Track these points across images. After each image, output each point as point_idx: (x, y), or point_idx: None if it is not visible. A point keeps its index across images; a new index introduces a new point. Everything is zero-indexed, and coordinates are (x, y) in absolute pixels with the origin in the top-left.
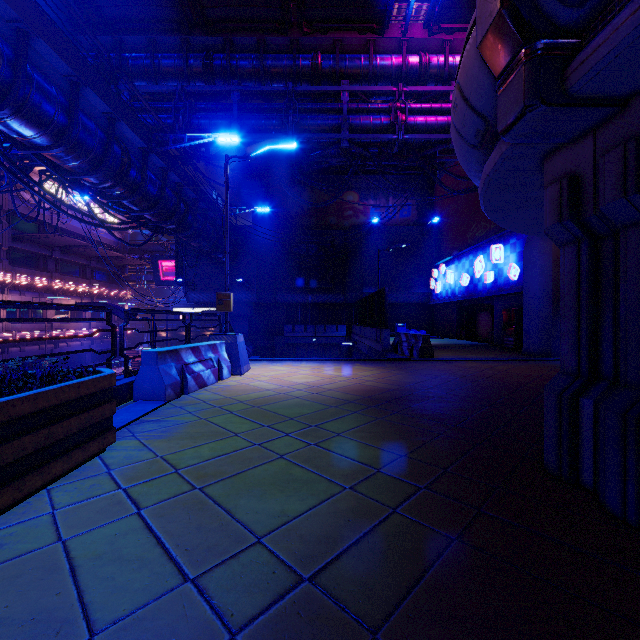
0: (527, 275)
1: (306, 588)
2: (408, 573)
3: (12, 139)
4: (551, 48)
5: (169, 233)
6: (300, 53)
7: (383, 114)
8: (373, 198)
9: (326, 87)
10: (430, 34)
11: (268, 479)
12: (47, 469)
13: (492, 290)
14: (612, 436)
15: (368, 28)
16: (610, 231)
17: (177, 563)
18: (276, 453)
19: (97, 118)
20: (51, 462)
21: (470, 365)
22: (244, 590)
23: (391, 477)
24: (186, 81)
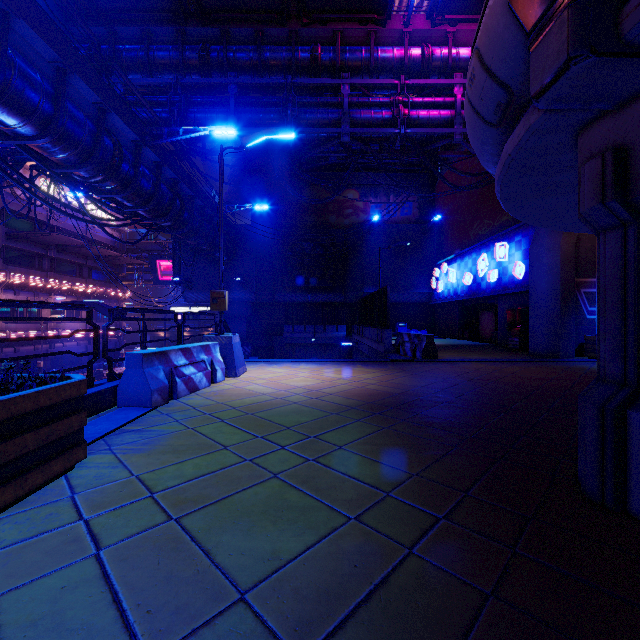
0: (534, 273)
1: None
2: None
3: None
4: None
5: (165, 230)
6: (299, 45)
7: (384, 108)
8: (373, 196)
9: (326, 80)
10: (433, 25)
11: (258, 506)
12: None
13: (496, 289)
14: None
15: (369, 19)
16: None
17: (133, 634)
18: (269, 471)
19: (87, 109)
20: None
21: (476, 367)
22: None
23: (403, 503)
24: (182, 74)
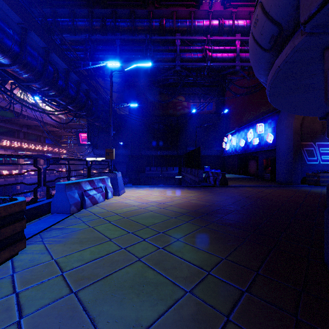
0: (278, 139)
1: None
2: None
3: None
4: None
5: (82, 117)
6: (153, 19)
7: (198, 52)
8: (192, 100)
9: (168, 37)
10: (224, 8)
11: (128, 282)
12: None
13: (257, 148)
14: None
15: (191, 4)
16: None
17: None
18: (135, 256)
19: (39, 51)
20: None
21: (249, 189)
22: None
23: (219, 280)
24: (91, 34)
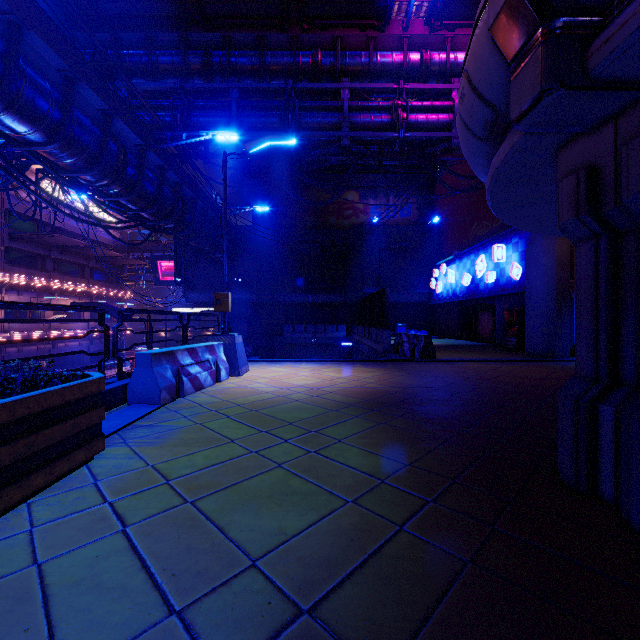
0: (530, 275)
1: (305, 623)
2: (419, 604)
3: (5, 135)
4: (571, 27)
5: (167, 232)
6: (300, 50)
7: (384, 112)
8: (373, 197)
9: (326, 84)
10: (431, 31)
11: (265, 491)
12: (27, 482)
13: (494, 290)
14: (637, 447)
15: (369, 25)
16: (632, 226)
17: (162, 591)
18: (274, 462)
19: (93, 115)
20: (32, 474)
21: (473, 366)
22: (236, 625)
23: (396, 489)
24: (184, 78)
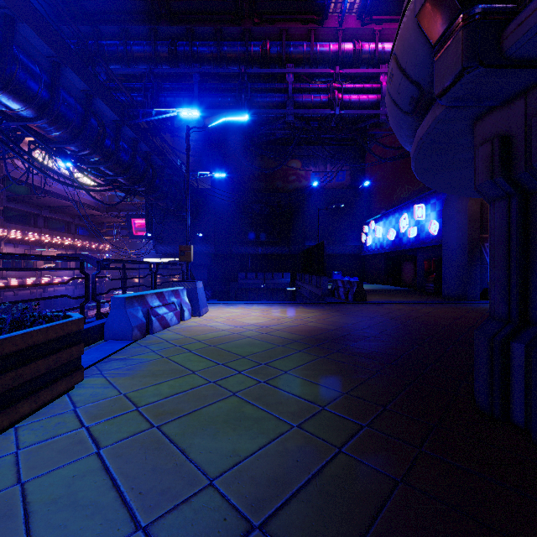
0: (446, 230)
1: None
2: (357, 520)
3: (2, 112)
4: (488, 12)
5: (140, 194)
6: (251, 41)
7: (322, 93)
8: (313, 165)
9: (274, 70)
10: (362, 24)
11: (221, 417)
12: (14, 409)
13: (415, 243)
14: None
15: (309, 19)
16: None
17: (130, 508)
18: (229, 391)
19: (76, 95)
20: (18, 402)
21: (398, 308)
22: None
23: (335, 415)
24: (154, 64)
